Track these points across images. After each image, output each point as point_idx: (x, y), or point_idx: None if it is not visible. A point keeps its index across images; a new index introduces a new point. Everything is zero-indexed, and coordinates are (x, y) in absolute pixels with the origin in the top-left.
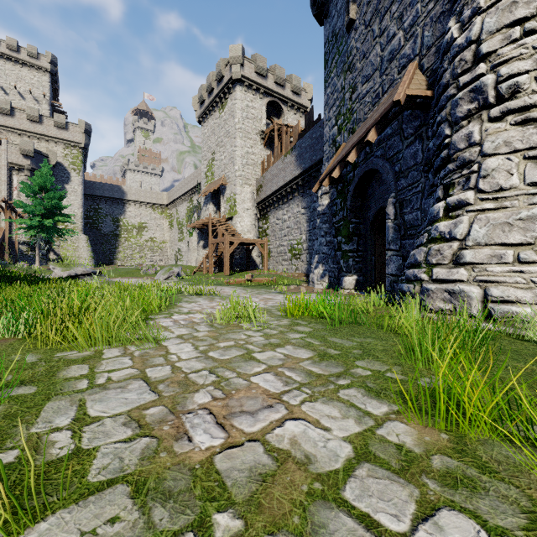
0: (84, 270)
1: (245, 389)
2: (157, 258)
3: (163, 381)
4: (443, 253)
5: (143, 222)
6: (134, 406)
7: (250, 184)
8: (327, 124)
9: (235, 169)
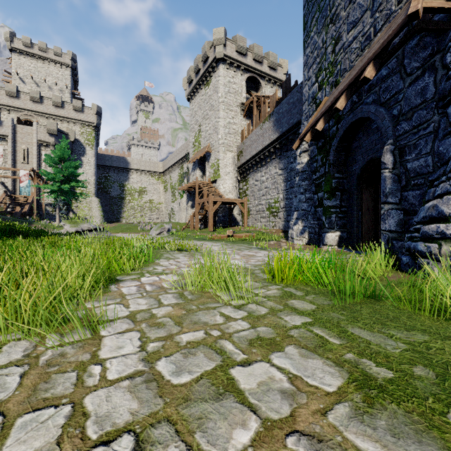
0: (89, 226)
1: None
2: (154, 216)
3: None
4: None
5: (143, 187)
6: None
7: (231, 150)
8: (306, 84)
9: (218, 137)
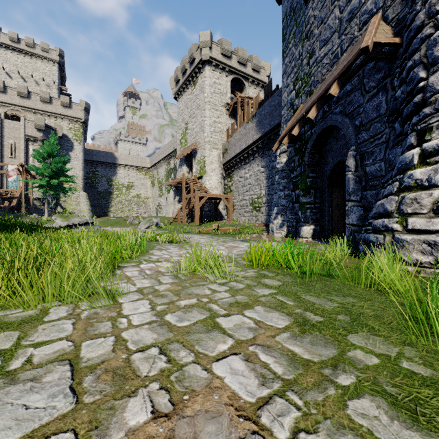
0: (80, 220)
1: (203, 392)
2: (142, 210)
3: (95, 367)
4: (421, 202)
5: (131, 182)
6: (28, 430)
7: (217, 148)
8: (285, 90)
9: (204, 135)
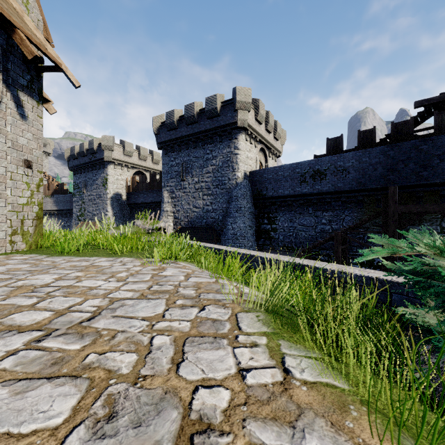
0: None
1: None
2: None
3: None
4: None
5: None
6: None
7: None
8: (75, 209)
9: None
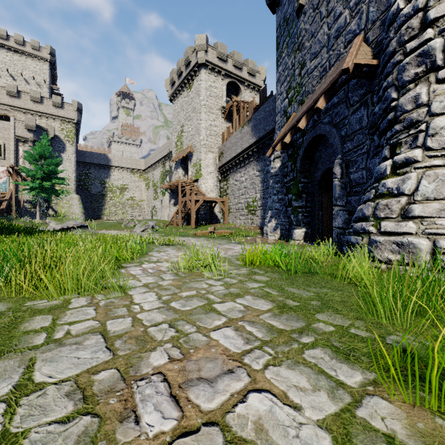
0: (74, 224)
1: (204, 348)
2: (136, 213)
3: (121, 336)
4: (391, 208)
5: (125, 184)
6: (84, 368)
7: (213, 151)
8: (279, 98)
9: (200, 139)
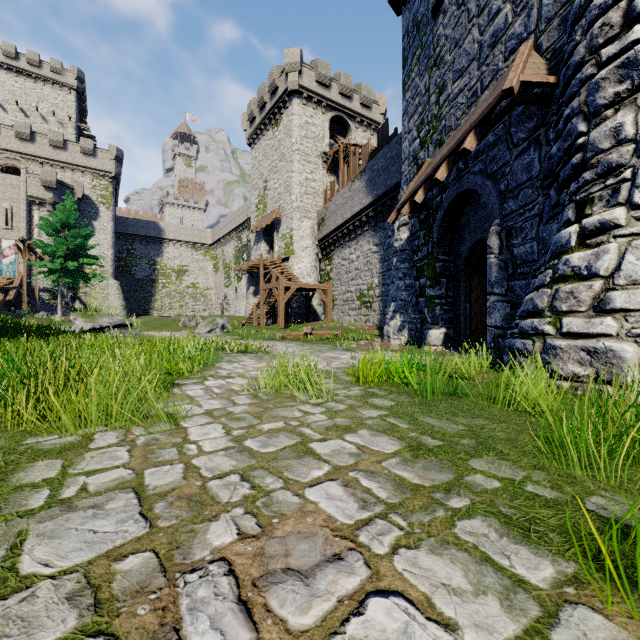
0: (110, 322)
1: (295, 515)
2: (200, 307)
3: (165, 494)
4: (578, 297)
5: (184, 265)
6: (103, 550)
7: (310, 217)
8: (406, 138)
9: (292, 199)
